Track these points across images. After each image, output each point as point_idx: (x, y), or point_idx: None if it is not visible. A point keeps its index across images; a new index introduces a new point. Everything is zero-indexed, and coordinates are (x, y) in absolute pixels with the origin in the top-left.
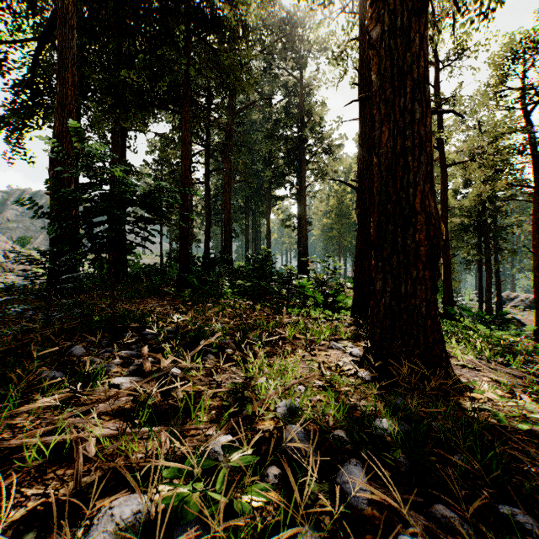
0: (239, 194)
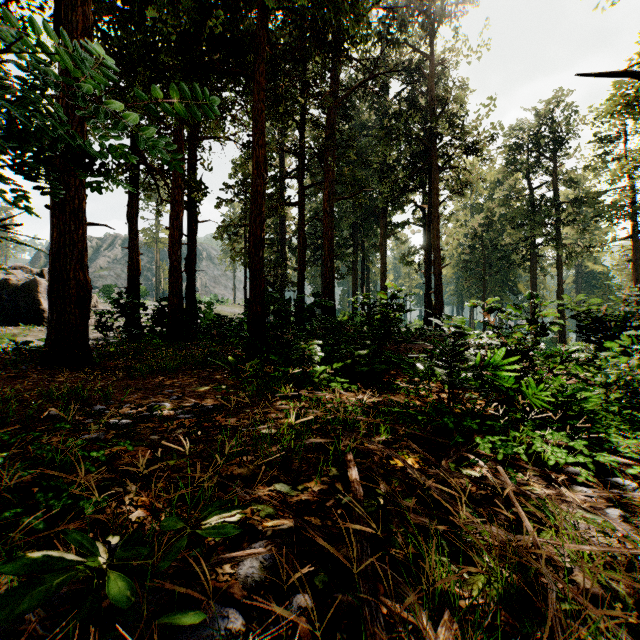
0: (345, 223)
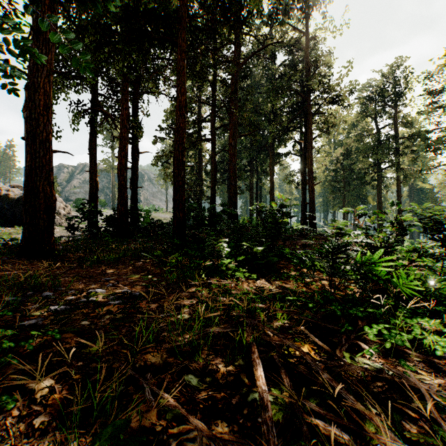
0: (244, 154)
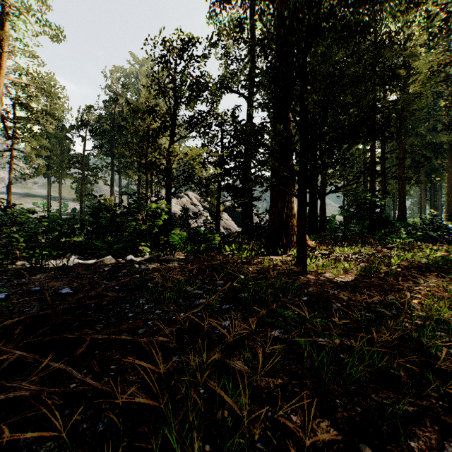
0: None
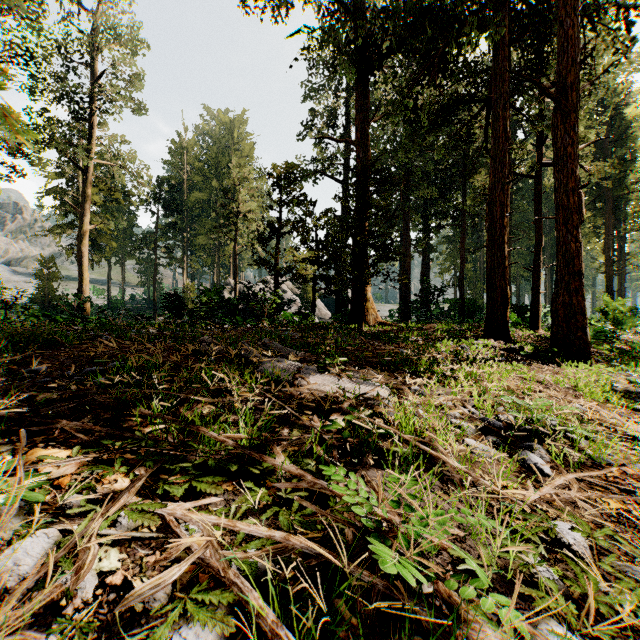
0: None
